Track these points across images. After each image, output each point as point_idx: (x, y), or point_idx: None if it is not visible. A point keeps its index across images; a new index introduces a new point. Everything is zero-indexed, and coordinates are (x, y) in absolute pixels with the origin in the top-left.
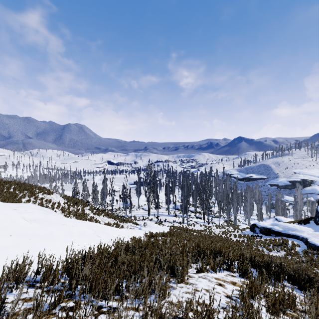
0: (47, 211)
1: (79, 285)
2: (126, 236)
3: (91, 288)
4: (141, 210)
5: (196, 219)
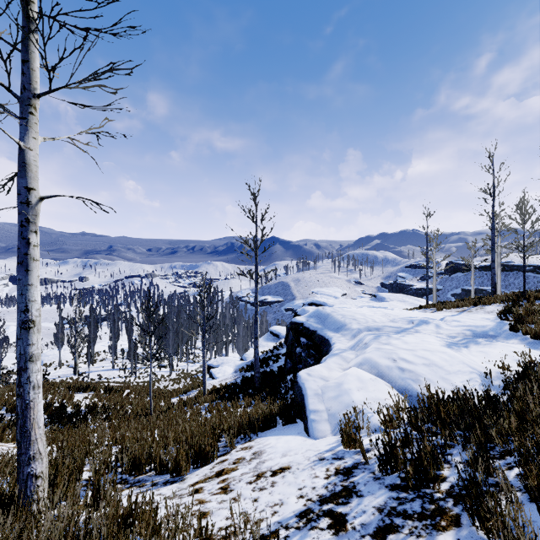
0: None
1: None
2: None
3: None
4: (65, 368)
5: (156, 369)
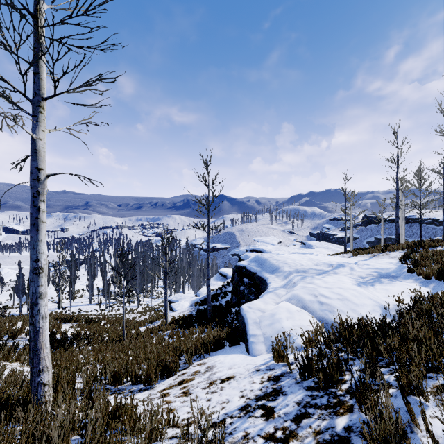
0: None
1: None
2: None
3: None
4: (50, 304)
5: (126, 304)
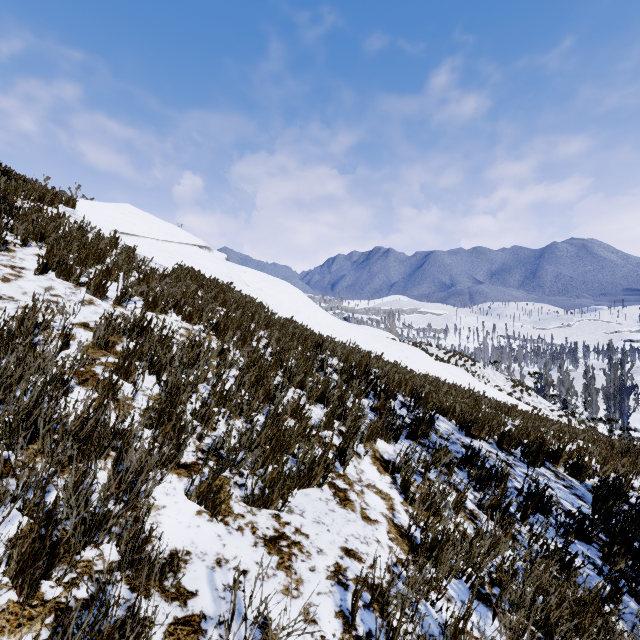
0: (467, 374)
1: None
2: None
3: None
4: None
5: None
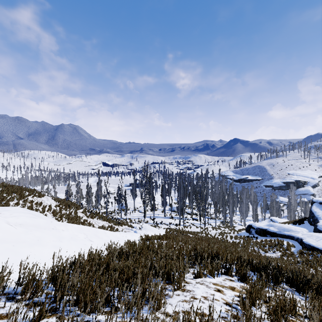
0: (36, 214)
1: (65, 296)
2: (121, 239)
3: (79, 300)
4: (137, 212)
5: (192, 221)
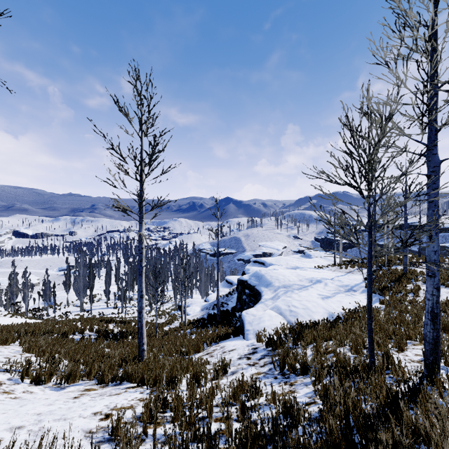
0: None
1: None
2: None
3: None
4: (72, 307)
5: None
